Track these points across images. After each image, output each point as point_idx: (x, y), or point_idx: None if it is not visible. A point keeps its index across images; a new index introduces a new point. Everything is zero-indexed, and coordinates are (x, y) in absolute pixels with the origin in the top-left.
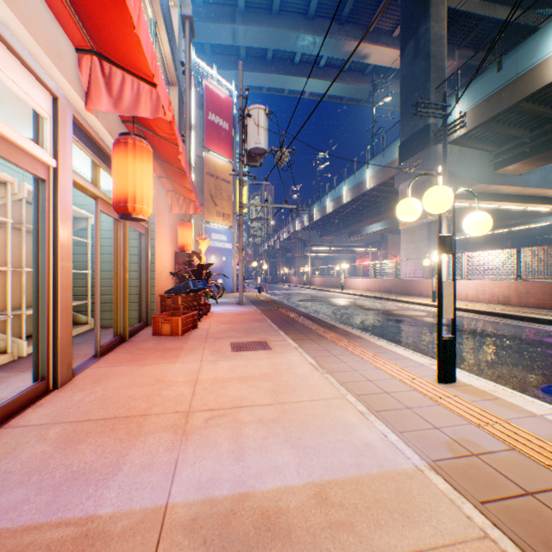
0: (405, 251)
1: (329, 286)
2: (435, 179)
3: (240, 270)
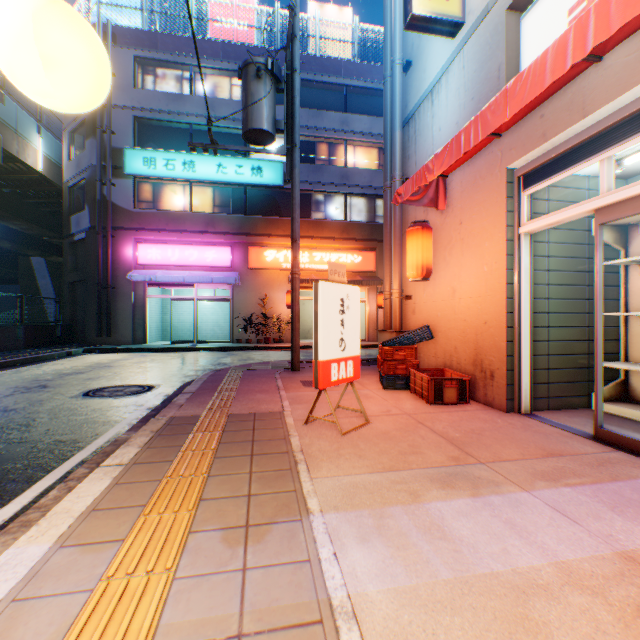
0: None
1: None
2: None
3: None
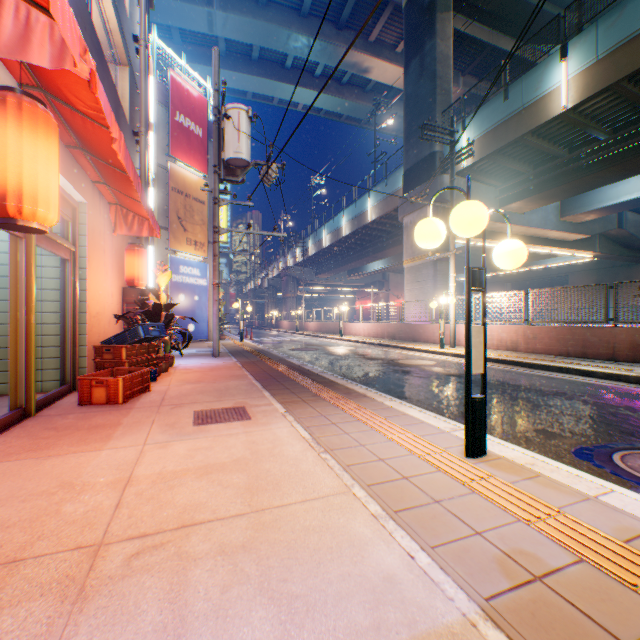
0: (410, 292)
1: (326, 332)
2: (441, 213)
3: (215, 312)
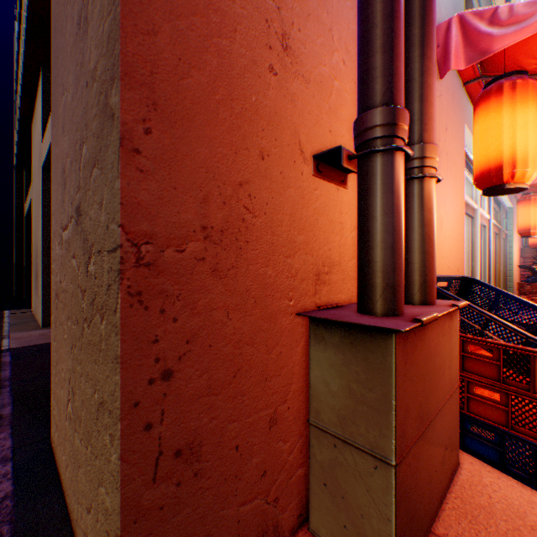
0: None
1: None
2: None
3: None
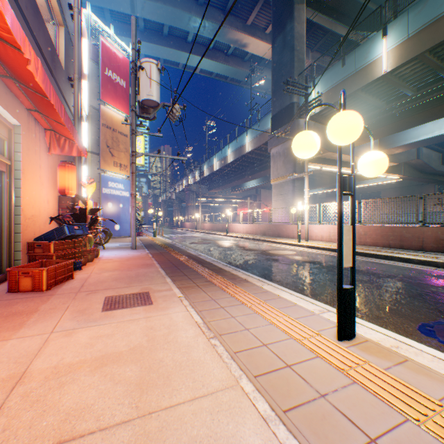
0: (276, 202)
1: (216, 230)
2: None
3: (133, 215)
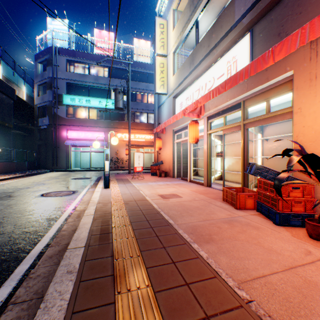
0: None
1: None
2: None
3: None
